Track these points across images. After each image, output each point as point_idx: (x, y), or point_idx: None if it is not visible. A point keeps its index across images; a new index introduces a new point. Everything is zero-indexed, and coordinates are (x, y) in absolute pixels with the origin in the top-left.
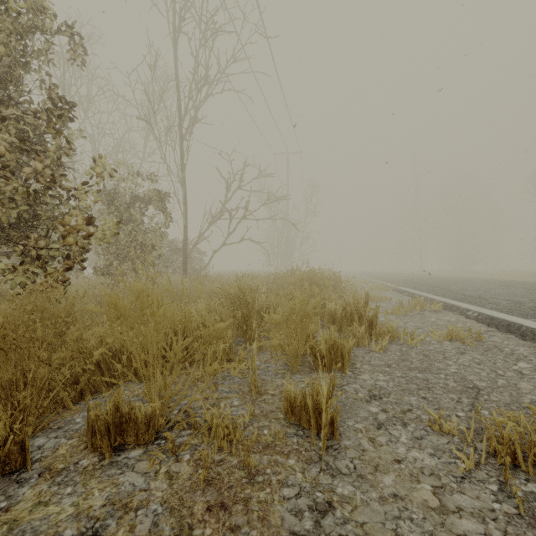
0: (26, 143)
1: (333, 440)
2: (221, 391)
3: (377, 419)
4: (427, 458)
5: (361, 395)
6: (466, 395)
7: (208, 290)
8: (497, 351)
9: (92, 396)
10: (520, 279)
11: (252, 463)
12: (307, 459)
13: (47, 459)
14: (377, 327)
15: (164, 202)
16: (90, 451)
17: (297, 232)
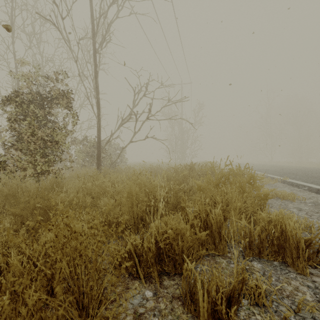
0: None
1: None
2: None
3: None
4: None
5: None
6: None
7: (98, 190)
8: None
9: None
10: None
11: None
12: None
13: None
14: None
15: (69, 100)
16: None
17: (189, 136)
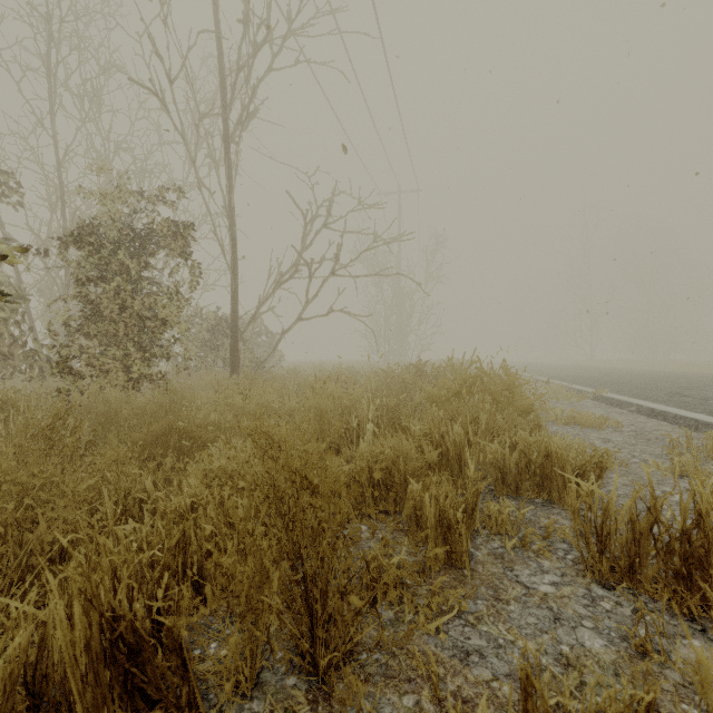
0: None
1: None
2: None
3: None
4: None
5: None
6: None
7: (254, 407)
8: None
9: None
10: None
11: None
12: None
13: None
14: None
15: (186, 240)
16: None
17: (414, 305)
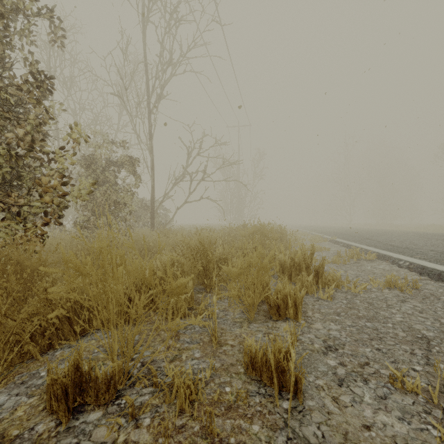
0: (8, 111)
1: (296, 400)
2: (183, 341)
3: (336, 374)
4: (396, 423)
5: (317, 346)
6: (417, 346)
7: (171, 241)
8: (434, 299)
9: (61, 345)
10: (434, 231)
11: (215, 432)
12: (272, 424)
13: (3, 423)
14: (323, 277)
15: (134, 166)
16: (48, 413)
17: (247, 192)
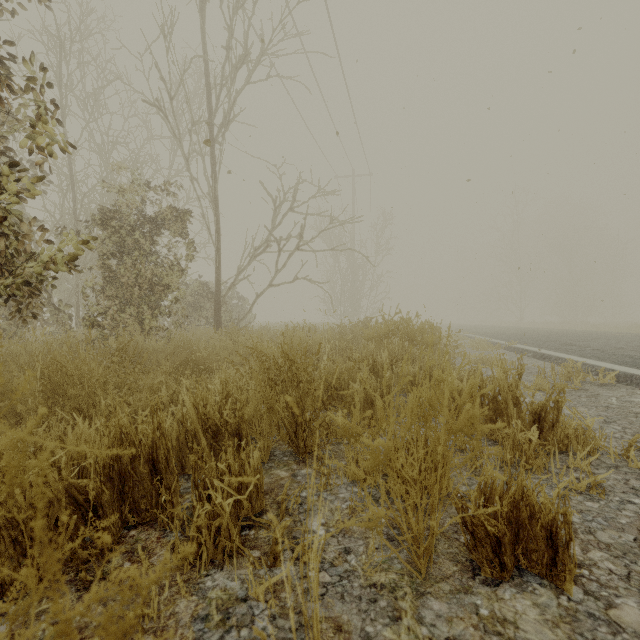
0: None
1: None
2: None
3: None
4: None
5: None
6: None
7: (242, 349)
8: None
9: None
10: None
11: None
12: None
13: None
14: (558, 429)
15: (184, 223)
16: None
17: (366, 274)
